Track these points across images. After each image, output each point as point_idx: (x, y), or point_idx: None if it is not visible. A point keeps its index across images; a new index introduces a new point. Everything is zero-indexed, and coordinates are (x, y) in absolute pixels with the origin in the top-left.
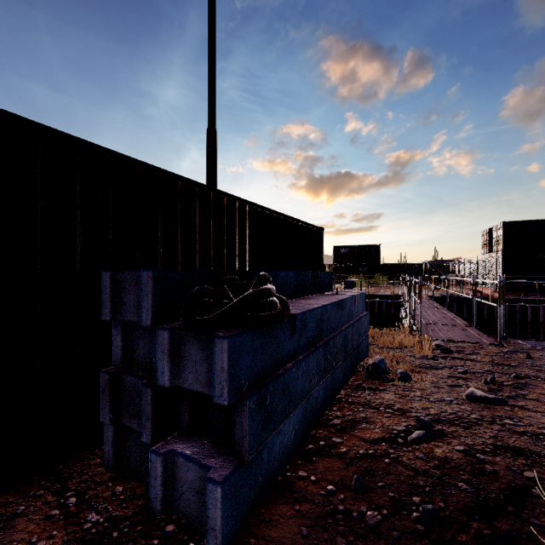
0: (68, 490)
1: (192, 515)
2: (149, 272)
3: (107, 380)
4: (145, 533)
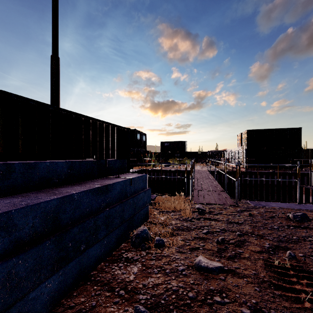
0: None
1: None
2: None
3: None
4: None
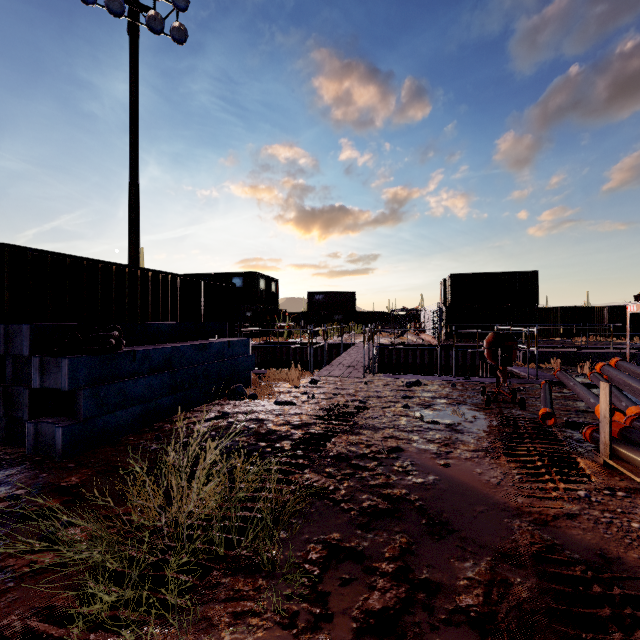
0: None
1: (51, 450)
2: (28, 325)
3: (2, 390)
4: (22, 461)
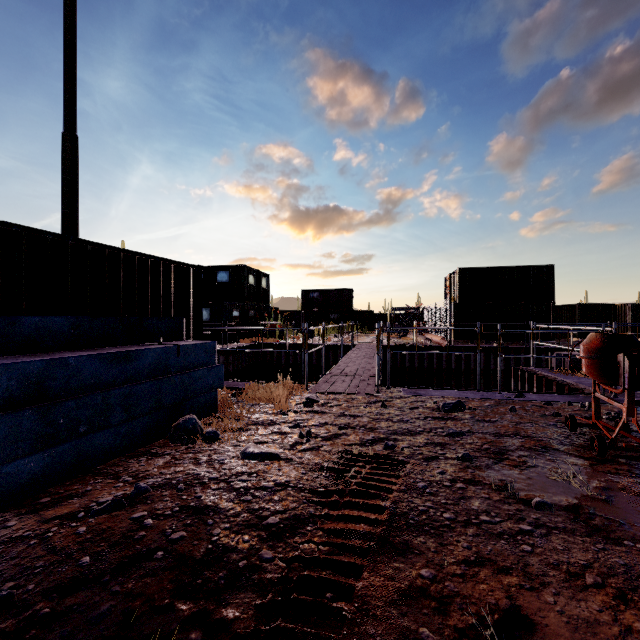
0: None
1: None
2: None
3: None
4: None
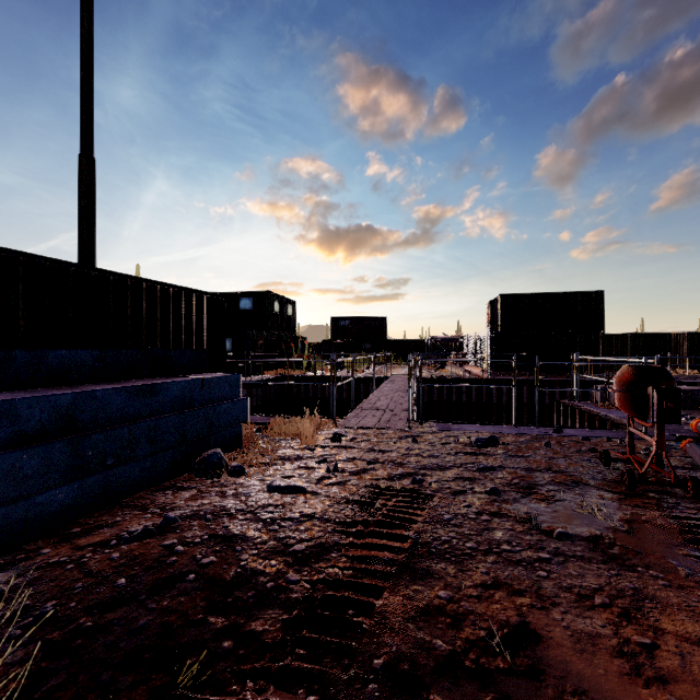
0: None
1: None
2: None
3: None
4: None
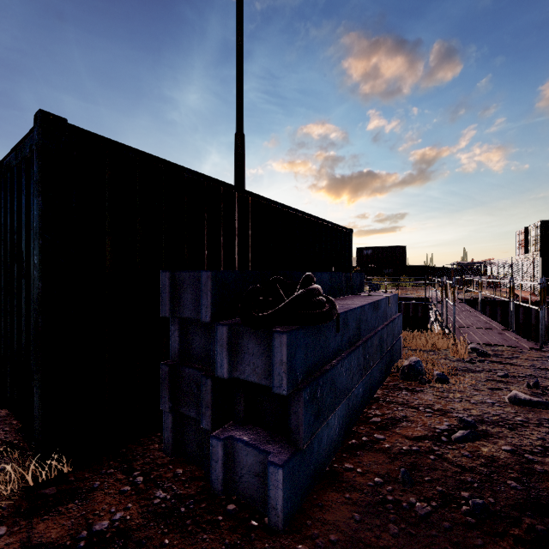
0: (135, 470)
1: (252, 496)
2: (208, 272)
3: (167, 371)
4: (209, 510)
